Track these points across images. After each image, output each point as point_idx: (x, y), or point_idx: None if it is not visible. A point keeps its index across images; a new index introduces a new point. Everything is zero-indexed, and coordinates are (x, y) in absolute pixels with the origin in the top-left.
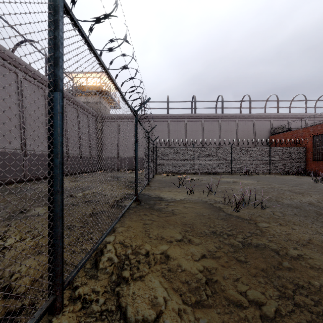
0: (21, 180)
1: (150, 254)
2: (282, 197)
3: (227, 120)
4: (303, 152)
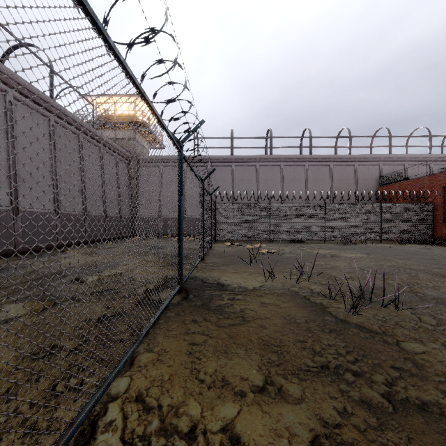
0: (10, 253)
1: (199, 432)
2: (418, 283)
3: (317, 165)
4: (429, 210)
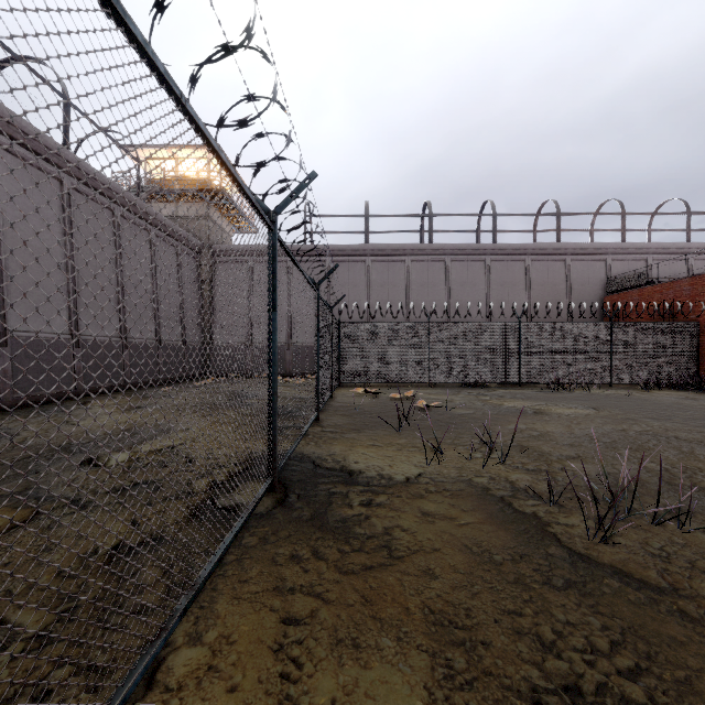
0: None
1: None
2: (701, 468)
3: (505, 260)
4: (690, 333)
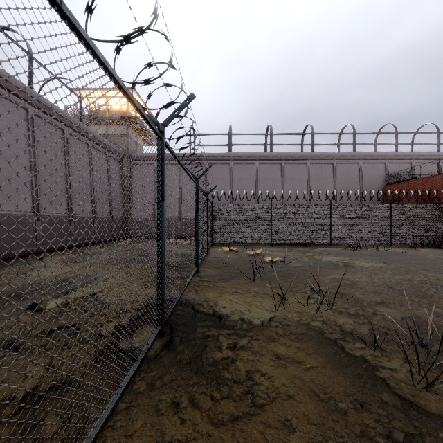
0: None
1: None
2: None
3: (319, 163)
4: (442, 211)
